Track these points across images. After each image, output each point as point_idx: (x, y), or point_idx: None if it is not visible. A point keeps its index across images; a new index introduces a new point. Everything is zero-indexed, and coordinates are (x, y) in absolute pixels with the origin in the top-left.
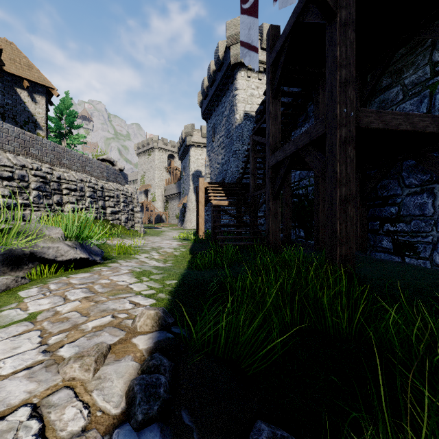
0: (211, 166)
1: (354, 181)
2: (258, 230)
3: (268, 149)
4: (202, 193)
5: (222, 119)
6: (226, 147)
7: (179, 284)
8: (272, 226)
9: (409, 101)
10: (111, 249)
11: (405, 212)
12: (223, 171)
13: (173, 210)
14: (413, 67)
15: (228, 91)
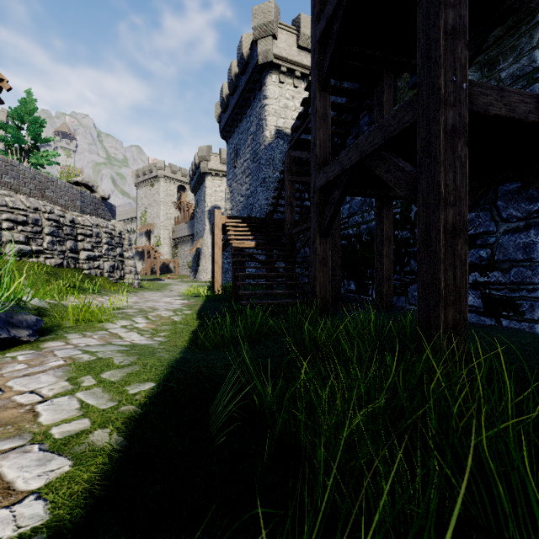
0: (233, 199)
1: (466, 199)
2: (299, 283)
3: (314, 163)
4: (218, 232)
5: (247, 137)
6: (252, 173)
7: (156, 392)
8: (320, 276)
9: None
10: (67, 313)
11: (502, 256)
12: (248, 206)
13: (183, 258)
14: (514, 54)
15: (254, 101)
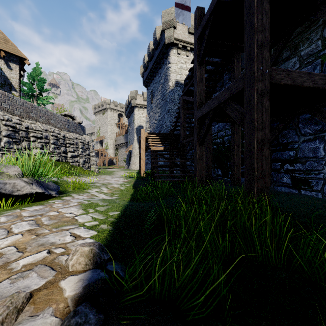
0: (150, 122)
1: (268, 127)
2: (187, 170)
3: (195, 105)
4: (143, 141)
5: (159, 85)
6: (162, 107)
7: (121, 215)
8: (198, 166)
9: (304, 68)
10: (68, 185)
11: (301, 155)
12: (159, 126)
13: (121, 156)
14: (308, 42)
15: (163, 65)
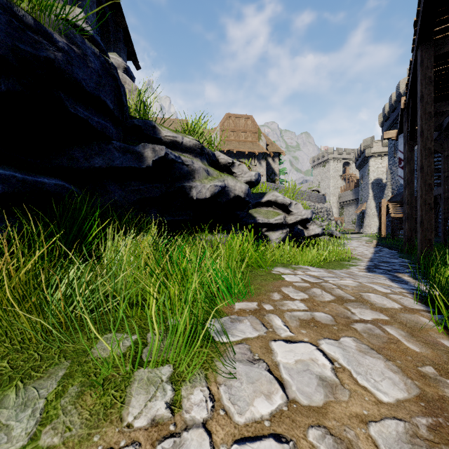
0: (393, 178)
1: None
2: None
3: None
4: (383, 209)
5: None
6: None
7: None
8: None
9: None
10: None
11: None
12: None
13: (348, 216)
14: None
15: None
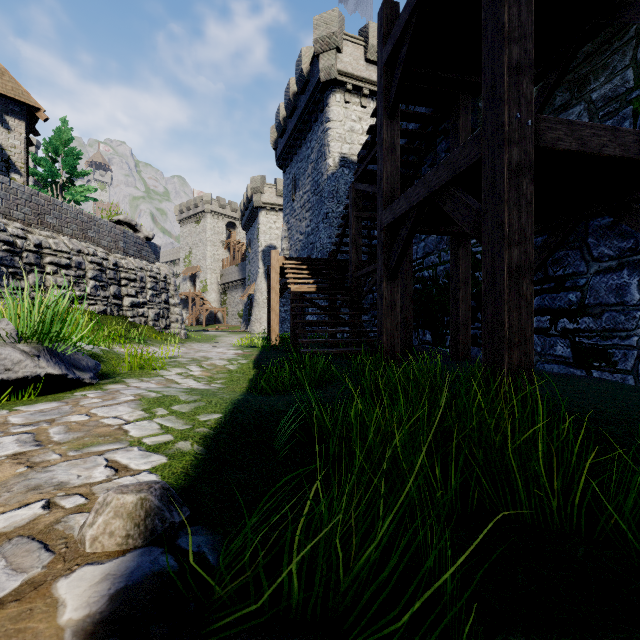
0: (291, 237)
1: (532, 238)
2: (364, 330)
3: (380, 199)
4: (275, 275)
5: (307, 166)
6: (313, 208)
7: (224, 421)
8: (387, 323)
9: None
10: (120, 360)
11: (593, 299)
12: (308, 245)
13: (233, 306)
14: (606, 73)
15: (315, 124)
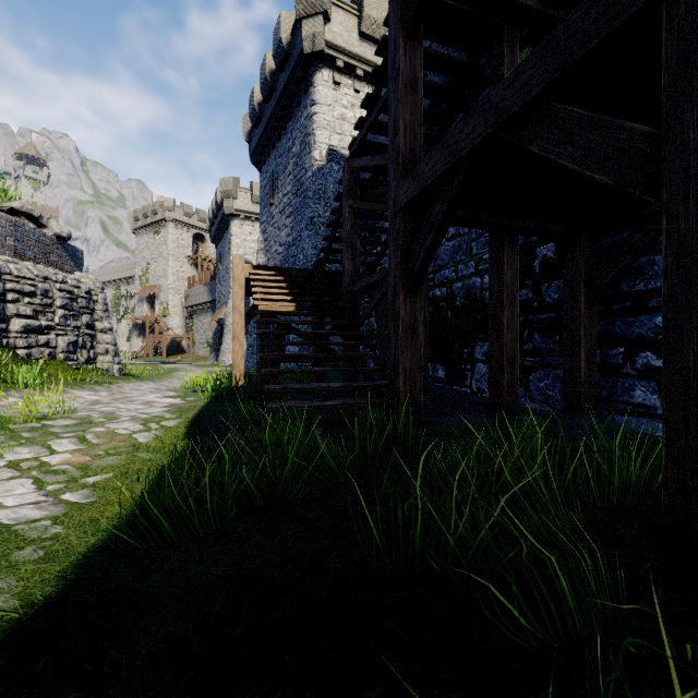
0: (268, 250)
1: None
2: (367, 369)
3: (394, 165)
4: (239, 289)
5: (288, 161)
6: (295, 212)
7: None
8: (405, 359)
9: None
10: None
11: None
12: (289, 259)
13: (201, 333)
14: None
15: (298, 109)
